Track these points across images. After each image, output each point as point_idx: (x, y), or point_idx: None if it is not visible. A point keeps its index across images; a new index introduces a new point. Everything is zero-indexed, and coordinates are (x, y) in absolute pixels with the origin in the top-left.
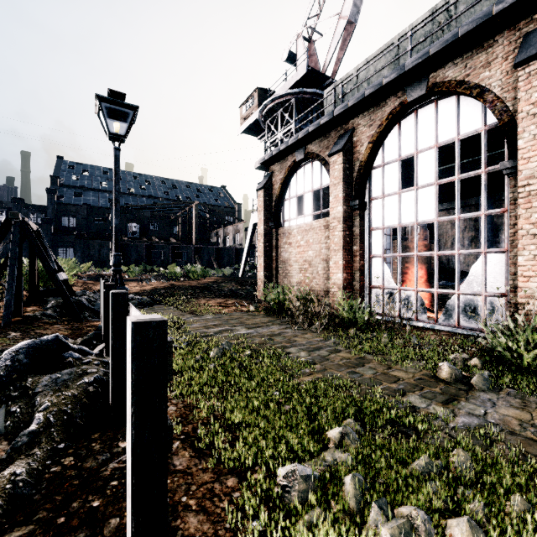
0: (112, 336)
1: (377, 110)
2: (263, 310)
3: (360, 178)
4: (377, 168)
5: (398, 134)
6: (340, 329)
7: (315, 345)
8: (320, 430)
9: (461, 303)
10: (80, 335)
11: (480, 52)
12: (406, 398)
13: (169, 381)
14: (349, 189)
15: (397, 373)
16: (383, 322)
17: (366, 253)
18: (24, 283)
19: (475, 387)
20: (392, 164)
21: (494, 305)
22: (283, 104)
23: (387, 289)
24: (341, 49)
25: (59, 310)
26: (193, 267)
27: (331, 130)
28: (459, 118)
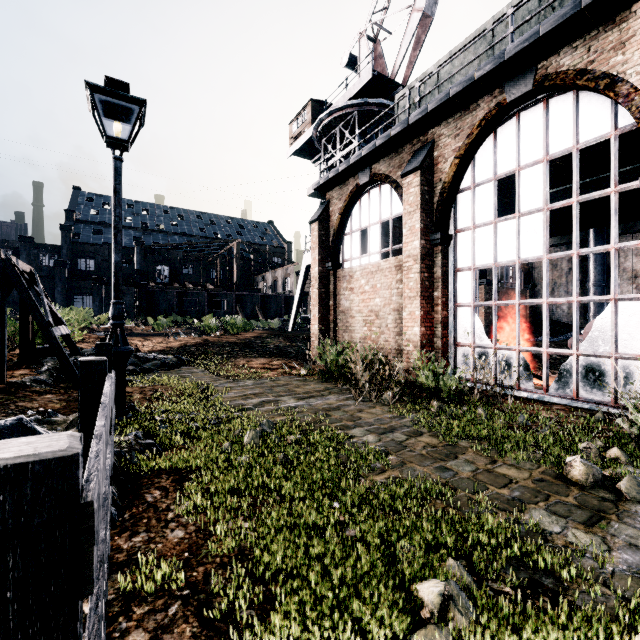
0: (80, 428)
1: (465, 115)
2: (317, 374)
3: (443, 204)
4: (464, 191)
5: (493, 146)
6: (419, 401)
7: (386, 424)
8: (406, 582)
9: (581, 367)
10: (76, 409)
11: (609, 29)
12: (528, 515)
13: (181, 483)
14: (428, 218)
15: (506, 471)
16: (475, 392)
17: (450, 301)
18: (17, 339)
19: (625, 495)
20: (485, 184)
21: (629, 371)
22: (342, 118)
23: (478, 347)
24: (414, 50)
25: (56, 375)
26: (232, 318)
27: (404, 144)
28: (578, 121)
